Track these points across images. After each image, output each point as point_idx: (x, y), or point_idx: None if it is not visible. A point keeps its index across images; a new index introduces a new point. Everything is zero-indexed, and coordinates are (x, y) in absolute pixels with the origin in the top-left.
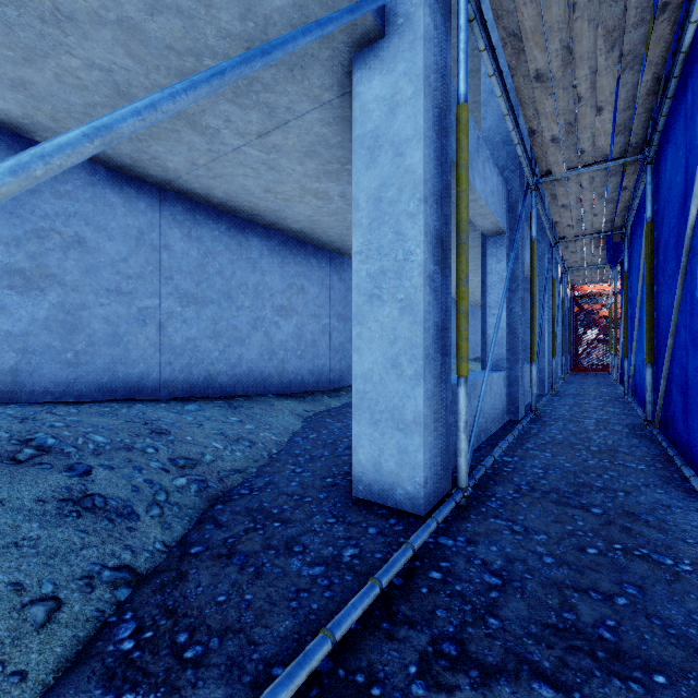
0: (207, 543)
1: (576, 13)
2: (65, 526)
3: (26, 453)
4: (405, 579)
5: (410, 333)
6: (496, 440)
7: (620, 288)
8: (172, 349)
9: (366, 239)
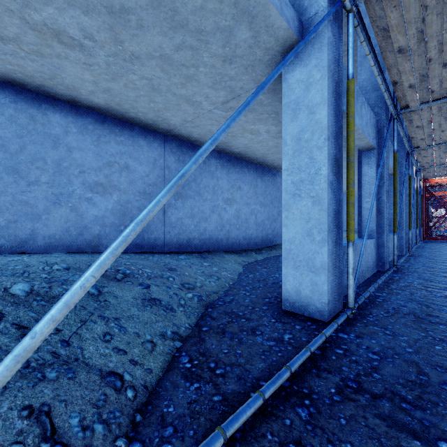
0: (210, 326)
1: (427, 11)
2: (147, 311)
3: (120, 276)
4: (321, 351)
5: (319, 216)
6: (370, 282)
7: None
8: (170, 224)
9: (291, 162)
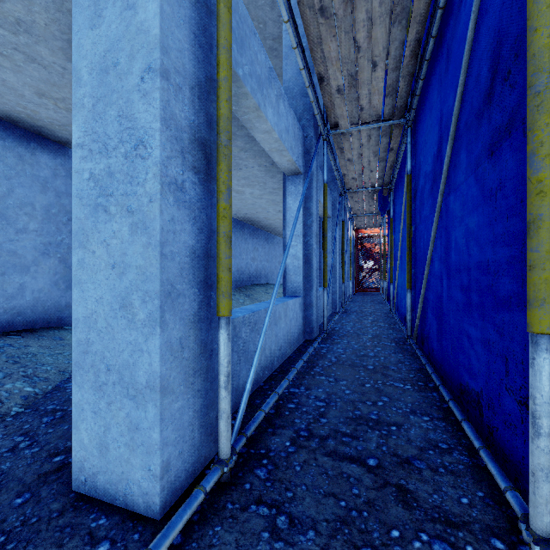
0: None
1: None
2: None
3: None
4: None
5: (143, 260)
6: (289, 365)
7: (386, 233)
8: None
9: (90, 126)
